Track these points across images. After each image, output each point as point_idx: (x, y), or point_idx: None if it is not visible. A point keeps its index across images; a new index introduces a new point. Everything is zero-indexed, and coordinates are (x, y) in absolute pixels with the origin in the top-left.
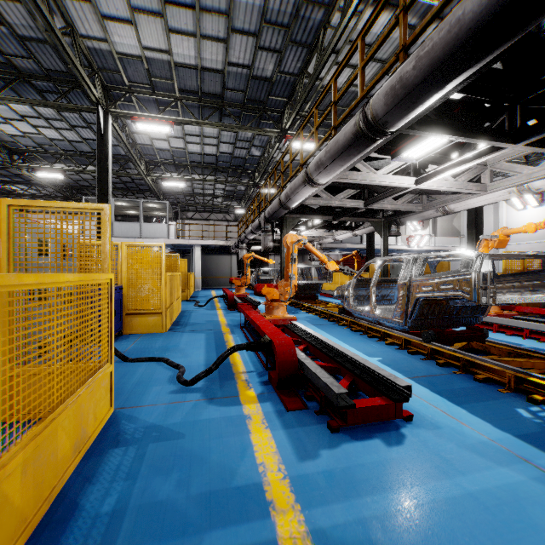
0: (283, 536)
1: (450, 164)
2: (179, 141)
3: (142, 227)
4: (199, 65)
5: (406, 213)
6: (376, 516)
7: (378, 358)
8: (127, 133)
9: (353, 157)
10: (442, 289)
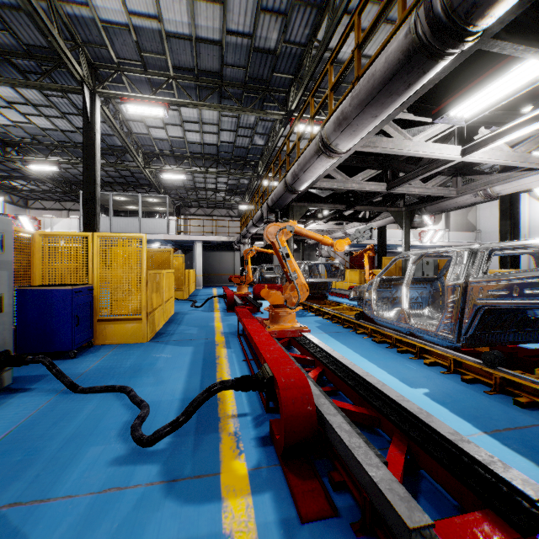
0: None
1: (520, 121)
2: (177, 129)
3: (141, 223)
4: (194, 34)
5: (434, 199)
6: None
7: (423, 389)
8: (120, 120)
9: (396, 97)
10: (527, 295)
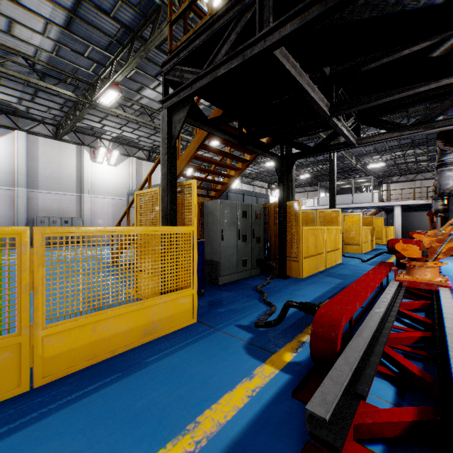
0: None
1: None
2: None
3: (353, 197)
4: None
5: None
6: None
7: None
8: None
9: None
10: None
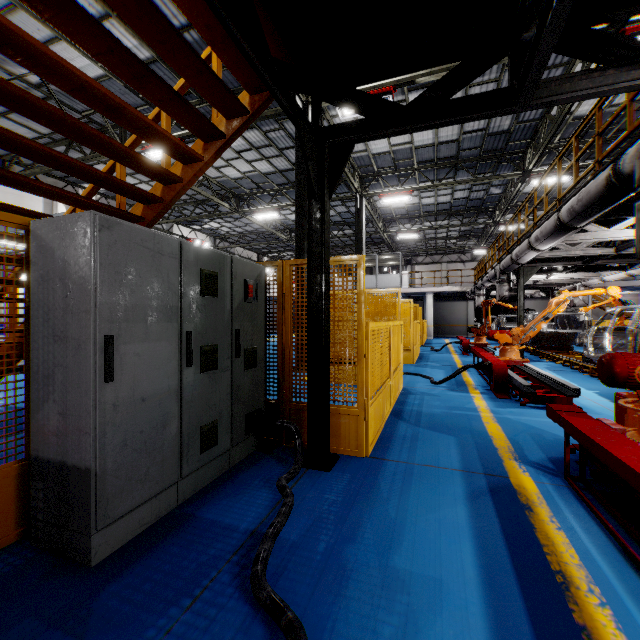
0: (482, 415)
1: None
2: (414, 199)
3: (378, 279)
4: (436, 142)
5: None
6: (526, 419)
7: (596, 391)
8: (371, 203)
9: (560, 237)
10: None
